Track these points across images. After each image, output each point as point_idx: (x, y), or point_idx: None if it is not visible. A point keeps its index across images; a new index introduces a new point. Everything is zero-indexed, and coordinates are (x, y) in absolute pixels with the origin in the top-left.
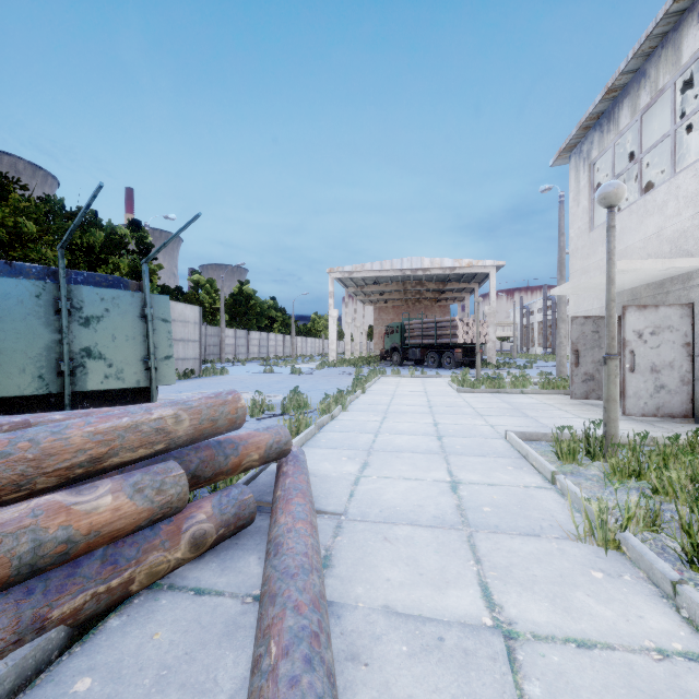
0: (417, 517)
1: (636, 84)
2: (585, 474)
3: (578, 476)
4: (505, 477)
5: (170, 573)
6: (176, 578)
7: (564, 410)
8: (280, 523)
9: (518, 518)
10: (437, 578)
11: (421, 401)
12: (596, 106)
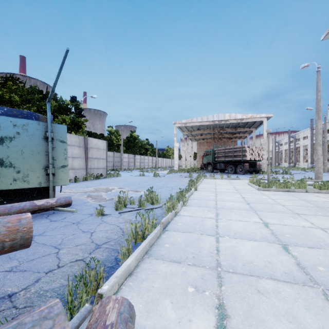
0: None
1: None
2: None
3: None
4: None
5: None
6: None
7: None
8: None
9: None
10: None
11: (237, 197)
12: None
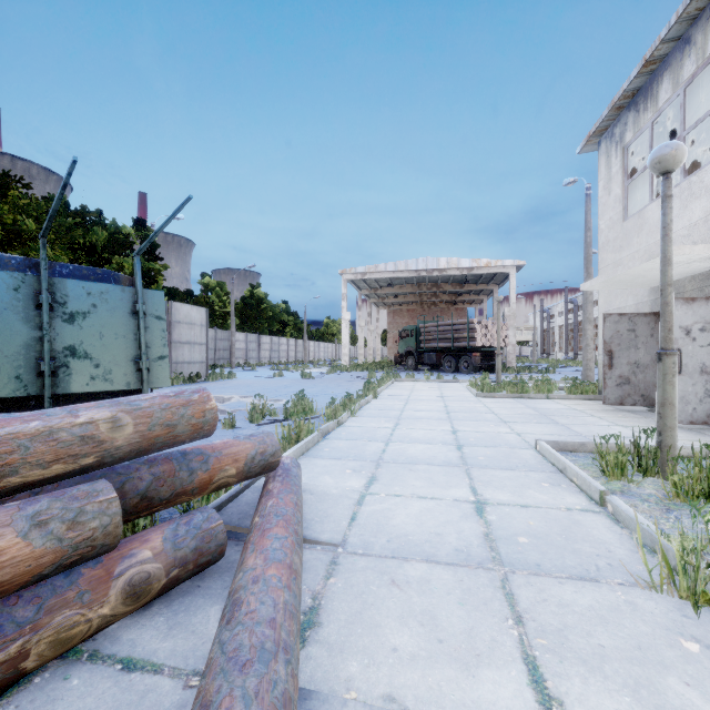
0: (435, 550)
1: (678, 53)
2: (639, 493)
3: (630, 496)
4: (541, 497)
5: (99, 633)
6: (104, 640)
7: (597, 416)
8: (246, 567)
9: (564, 553)
10: (463, 648)
11: (437, 406)
12: (632, 82)
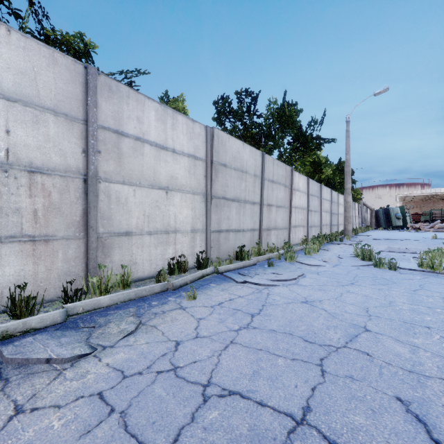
0: None
1: None
2: None
3: None
4: None
5: None
6: None
7: None
8: None
9: None
10: None
11: None
12: None
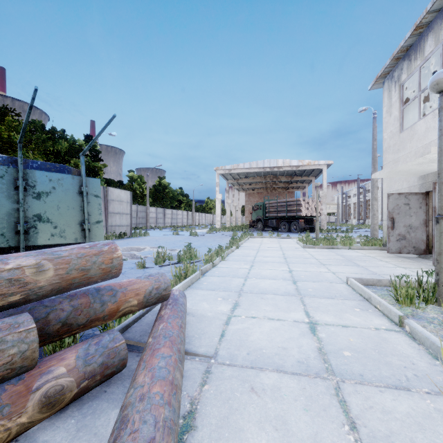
0: (282, 361)
1: (439, 20)
2: (425, 317)
3: (419, 319)
4: (355, 319)
5: (22, 434)
6: (24, 442)
7: (384, 261)
8: (137, 383)
9: (380, 365)
10: None
11: (278, 254)
12: (406, 40)
